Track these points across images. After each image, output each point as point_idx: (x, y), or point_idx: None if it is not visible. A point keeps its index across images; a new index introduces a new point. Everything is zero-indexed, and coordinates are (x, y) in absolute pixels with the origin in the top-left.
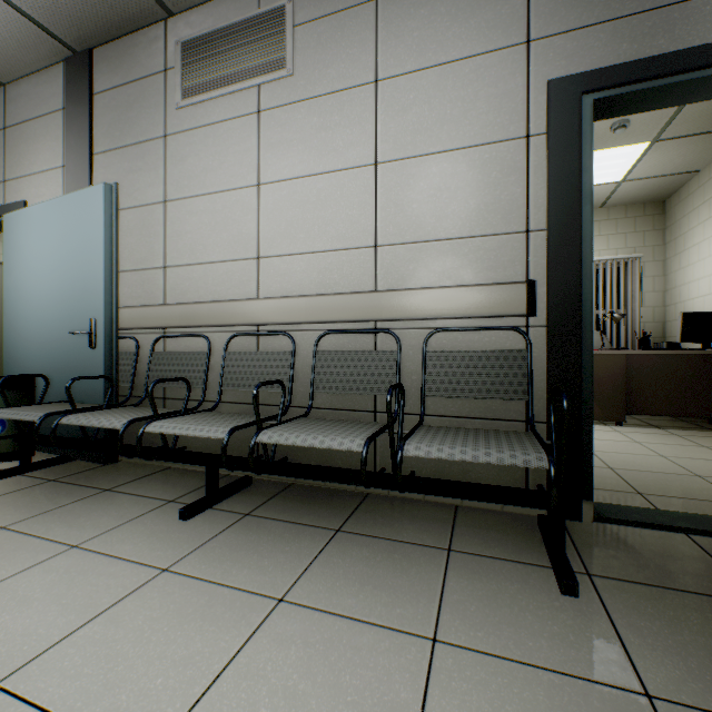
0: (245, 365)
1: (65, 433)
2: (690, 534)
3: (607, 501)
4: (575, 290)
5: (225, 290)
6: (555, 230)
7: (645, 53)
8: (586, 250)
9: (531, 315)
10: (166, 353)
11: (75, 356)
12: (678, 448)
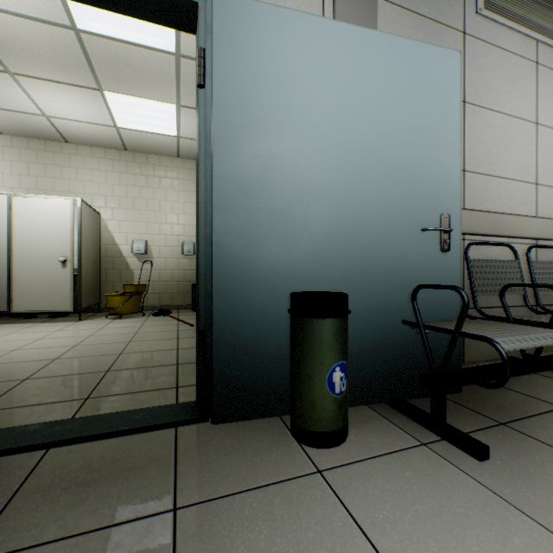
0: (546, 272)
1: (388, 368)
2: None
3: None
4: None
5: (514, 206)
6: None
7: None
8: None
9: None
10: (483, 260)
11: (409, 261)
12: None
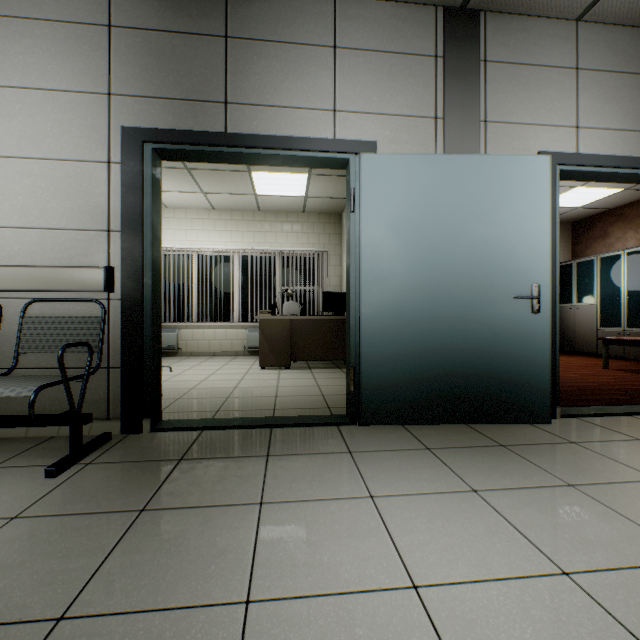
0: None
1: None
2: (205, 430)
3: (187, 418)
4: (139, 276)
5: None
6: (126, 233)
7: (182, 127)
8: (148, 249)
9: (108, 291)
10: None
11: None
12: (296, 381)
